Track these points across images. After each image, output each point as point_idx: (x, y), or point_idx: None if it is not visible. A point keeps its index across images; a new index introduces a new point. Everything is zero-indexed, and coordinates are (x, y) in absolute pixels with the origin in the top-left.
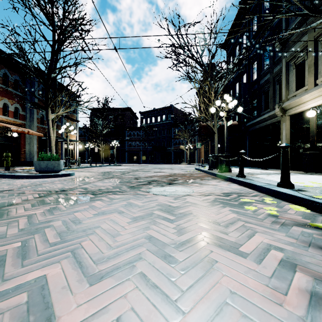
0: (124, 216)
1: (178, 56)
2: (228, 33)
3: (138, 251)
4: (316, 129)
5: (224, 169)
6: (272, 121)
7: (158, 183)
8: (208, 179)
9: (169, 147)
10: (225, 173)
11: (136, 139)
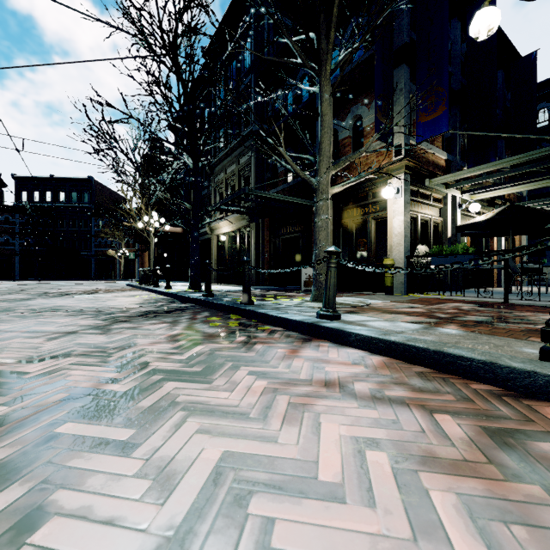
0: (66, 301)
1: (102, 142)
2: (175, 118)
3: (81, 303)
4: (228, 250)
5: (151, 283)
6: (208, 236)
7: (79, 294)
8: (131, 291)
9: (85, 251)
10: (150, 286)
11: (4, 230)
